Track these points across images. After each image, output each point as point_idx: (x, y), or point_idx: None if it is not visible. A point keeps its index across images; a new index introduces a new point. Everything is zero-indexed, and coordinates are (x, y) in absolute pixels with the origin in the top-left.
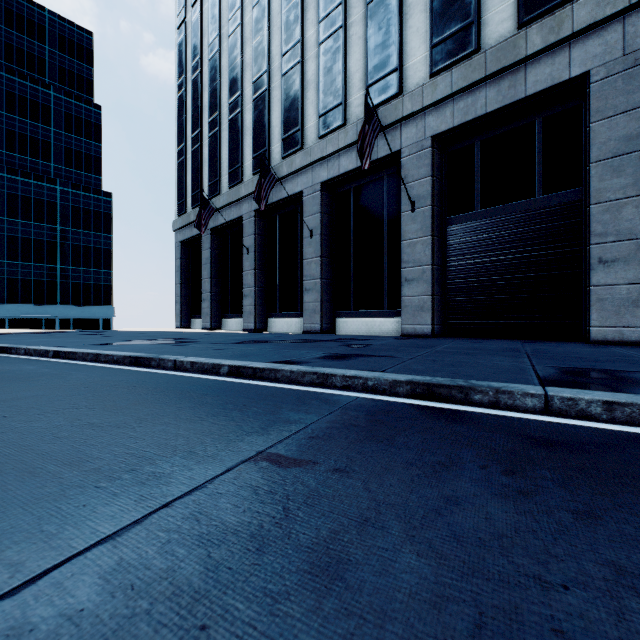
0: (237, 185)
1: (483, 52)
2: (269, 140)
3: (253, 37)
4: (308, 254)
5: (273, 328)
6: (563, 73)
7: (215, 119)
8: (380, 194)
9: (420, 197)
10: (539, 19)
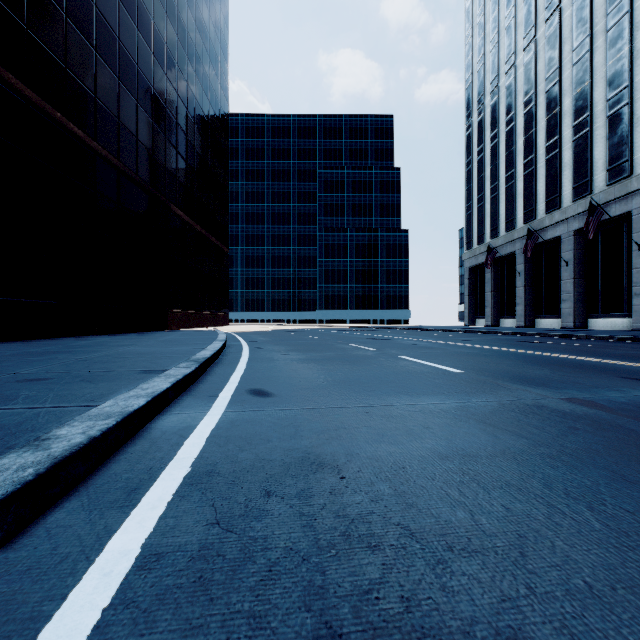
0: (511, 231)
1: None
2: (535, 202)
3: (523, 134)
4: (564, 277)
5: (539, 325)
6: None
7: (494, 187)
8: (621, 235)
9: None
10: None
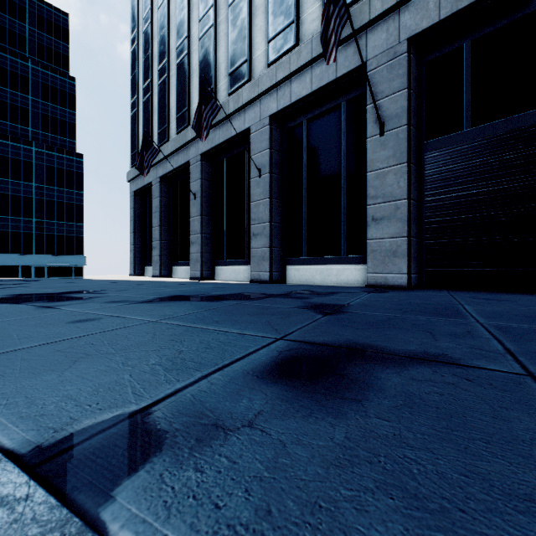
0: (184, 129)
1: None
2: (215, 78)
3: None
4: (256, 195)
5: (220, 276)
6: None
7: (164, 66)
8: (338, 124)
9: (392, 116)
10: None
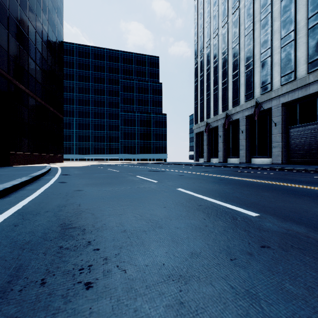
0: (216, 115)
1: (296, 80)
2: (227, 101)
3: (222, 68)
4: (241, 138)
5: (229, 162)
6: None
7: (208, 93)
8: (266, 118)
9: (277, 122)
10: (313, 71)
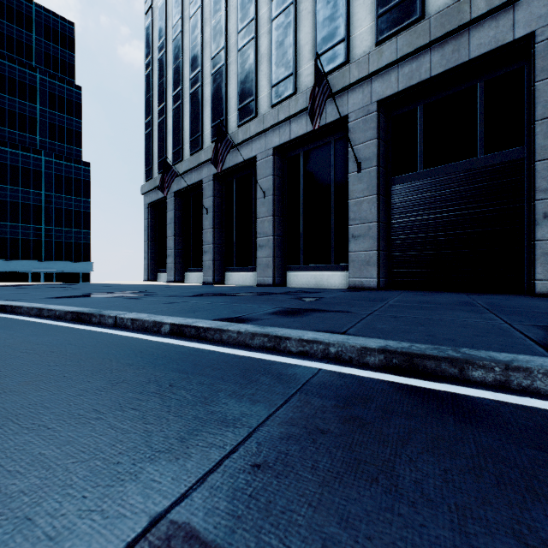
0: (198, 152)
1: (427, 19)
2: (226, 110)
3: (212, 17)
4: (261, 213)
5: (230, 281)
6: (507, 35)
7: (178, 93)
8: (328, 157)
9: (366, 158)
10: None
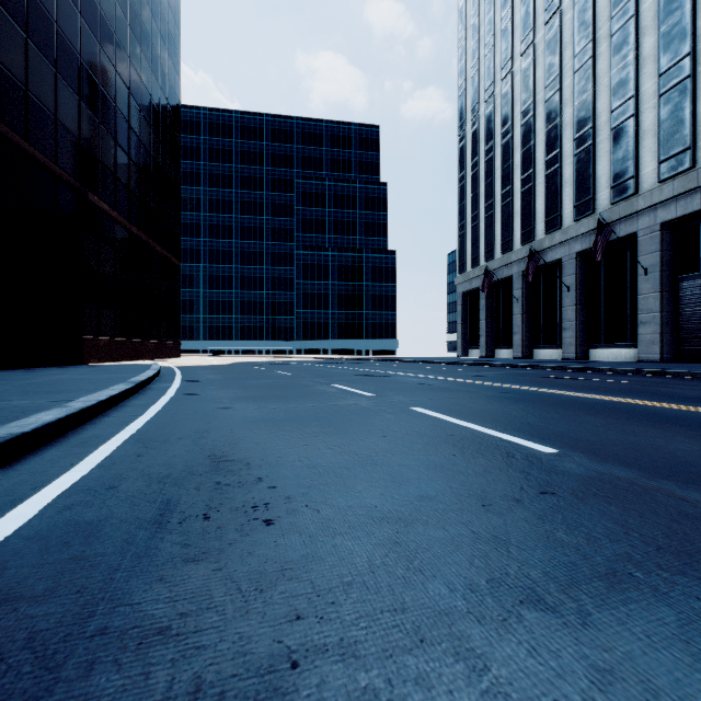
0: (508, 253)
1: (696, 169)
2: (534, 221)
3: (521, 147)
4: (565, 303)
5: (537, 356)
6: None
7: (490, 204)
8: (625, 258)
9: (651, 265)
10: None
